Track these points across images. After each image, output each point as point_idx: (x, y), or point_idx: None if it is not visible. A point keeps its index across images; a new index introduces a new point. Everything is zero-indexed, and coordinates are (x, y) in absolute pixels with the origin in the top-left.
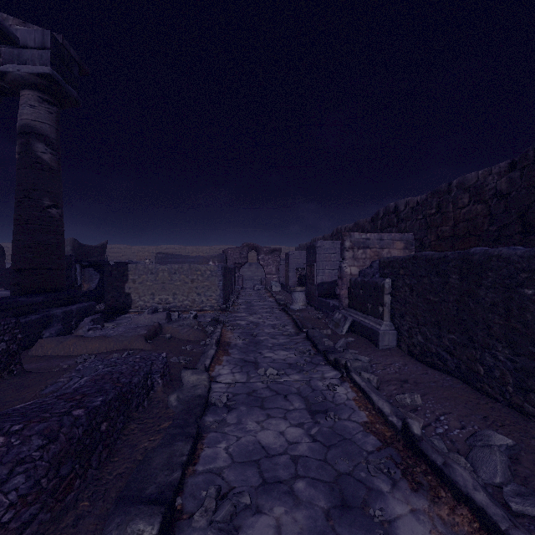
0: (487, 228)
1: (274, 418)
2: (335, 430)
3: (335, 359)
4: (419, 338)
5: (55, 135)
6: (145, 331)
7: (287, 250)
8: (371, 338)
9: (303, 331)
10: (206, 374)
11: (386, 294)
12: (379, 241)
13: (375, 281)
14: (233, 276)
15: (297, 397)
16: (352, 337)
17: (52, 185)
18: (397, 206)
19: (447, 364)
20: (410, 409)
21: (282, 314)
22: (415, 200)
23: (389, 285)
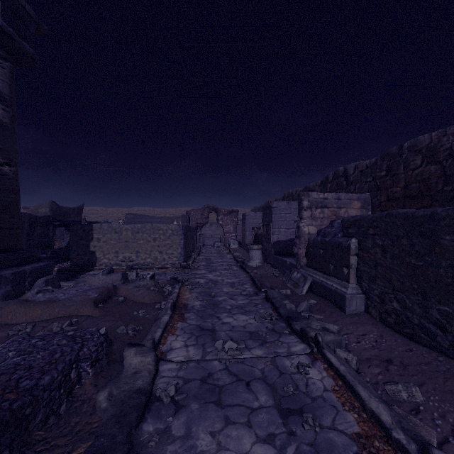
0: (442, 188)
1: (235, 425)
2: (319, 449)
3: (302, 330)
4: (394, 306)
5: (8, 90)
6: (95, 294)
7: (244, 212)
8: (336, 302)
9: (262, 290)
10: (151, 354)
11: (352, 255)
12: (336, 200)
13: (339, 241)
14: (195, 234)
15: (262, 385)
16: (313, 298)
17: (4, 141)
18: (346, 170)
19: (437, 339)
20: (408, 408)
21: (240, 271)
22: (365, 163)
23: (356, 245)
